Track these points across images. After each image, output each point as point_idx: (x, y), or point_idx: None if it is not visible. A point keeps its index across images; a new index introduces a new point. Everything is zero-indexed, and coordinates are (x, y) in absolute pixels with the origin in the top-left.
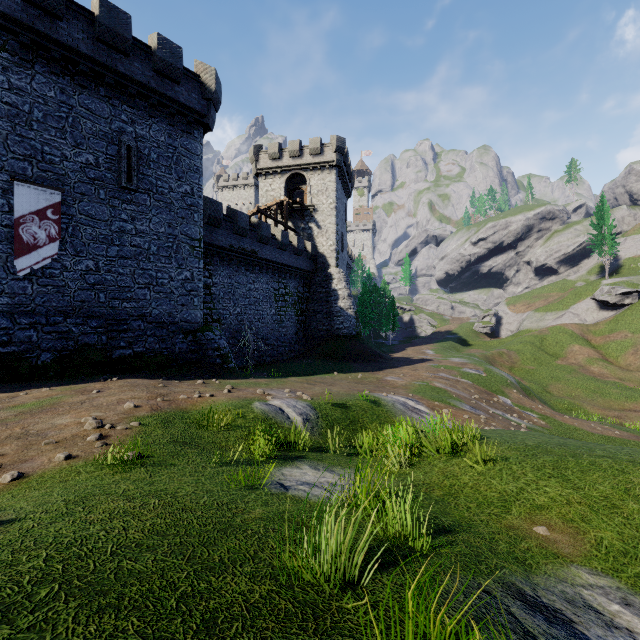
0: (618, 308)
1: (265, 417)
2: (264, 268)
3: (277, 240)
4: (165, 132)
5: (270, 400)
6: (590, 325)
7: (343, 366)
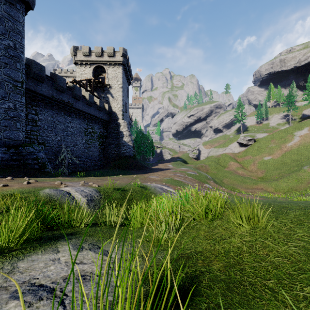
0: (246, 146)
1: (49, 199)
2: (77, 115)
3: (86, 99)
4: None
5: (62, 187)
6: (236, 153)
7: (125, 172)
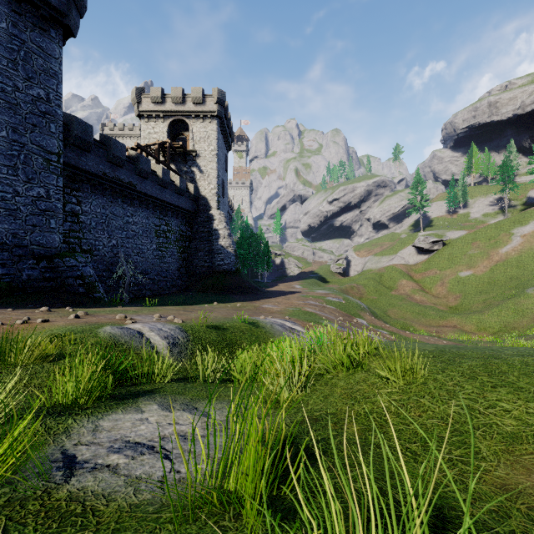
0: (429, 253)
1: (113, 342)
2: (144, 203)
3: (158, 177)
4: (8, 18)
5: (129, 324)
6: (412, 265)
7: (223, 297)
